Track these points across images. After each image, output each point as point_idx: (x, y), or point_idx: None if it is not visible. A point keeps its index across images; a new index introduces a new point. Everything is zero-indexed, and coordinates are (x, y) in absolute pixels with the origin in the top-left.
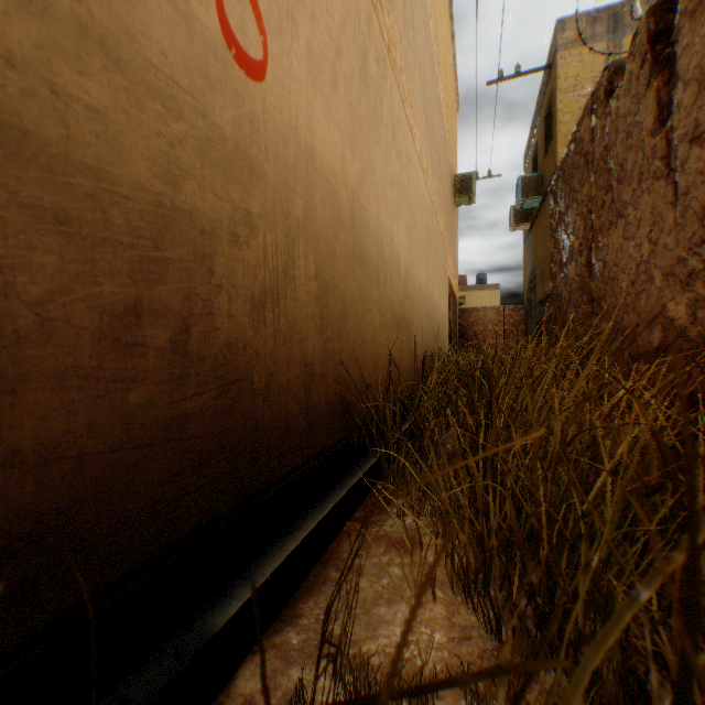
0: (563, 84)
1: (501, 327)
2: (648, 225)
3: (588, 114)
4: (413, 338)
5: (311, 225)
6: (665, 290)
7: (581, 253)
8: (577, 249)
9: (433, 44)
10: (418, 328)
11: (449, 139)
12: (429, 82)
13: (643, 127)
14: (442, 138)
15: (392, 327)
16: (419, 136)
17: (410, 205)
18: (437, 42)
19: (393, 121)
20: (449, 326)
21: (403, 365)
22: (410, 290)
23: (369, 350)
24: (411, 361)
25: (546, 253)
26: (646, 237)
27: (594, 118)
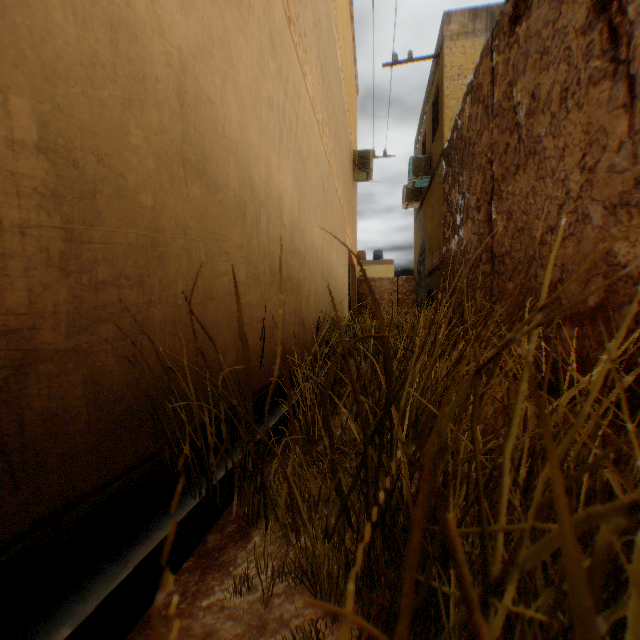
0: (449, 72)
1: (395, 296)
2: (581, 148)
3: (489, 53)
4: (304, 301)
5: (20, 31)
6: (613, 227)
7: (479, 209)
8: (475, 205)
9: (330, 1)
10: (310, 291)
11: (349, 114)
12: (325, 34)
13: (571, 29)
14: (340, 106)
15: (270, 284)
16: (312, 80)
17: (299, 149)
18: (335, 6)
19: (272, 29)
20: (350, 295)
21: (289, 331)
22: (299, 245)
23: (224, 311)
24: (301, 327)
25: (435, 228)
26: (577, 165)
27: (496, 55)
